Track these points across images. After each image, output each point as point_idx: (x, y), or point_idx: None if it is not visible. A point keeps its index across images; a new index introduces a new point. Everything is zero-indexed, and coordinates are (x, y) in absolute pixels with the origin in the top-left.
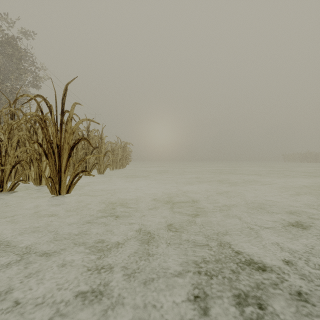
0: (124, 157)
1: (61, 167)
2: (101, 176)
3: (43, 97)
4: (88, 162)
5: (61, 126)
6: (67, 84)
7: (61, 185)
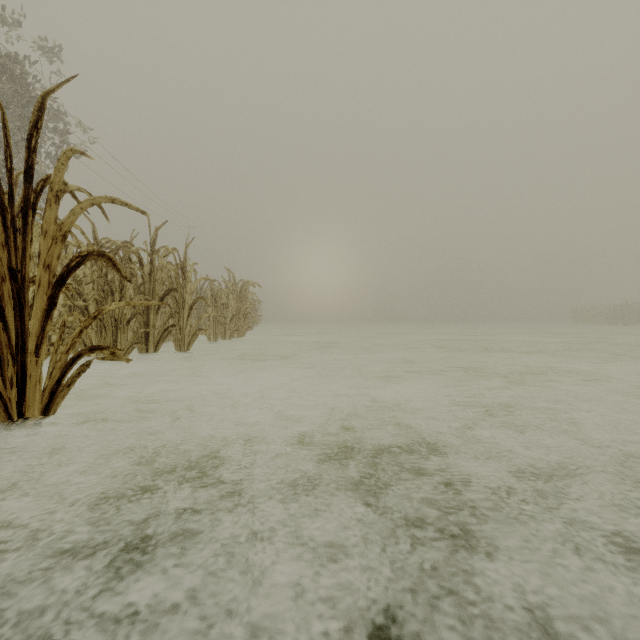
0: (241, 313)
1: (27, 336)
2: (184, 357)
3: None
4: (152, 324)
5: (24, 217)
6: (46, 93)
7: (25, 390)
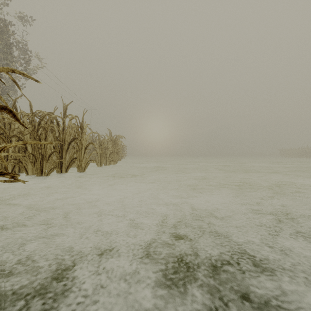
0: (115, 151)
1: None
2: (82, 175)
3: None
4: (64, 157)
5: None
6: None
7: None
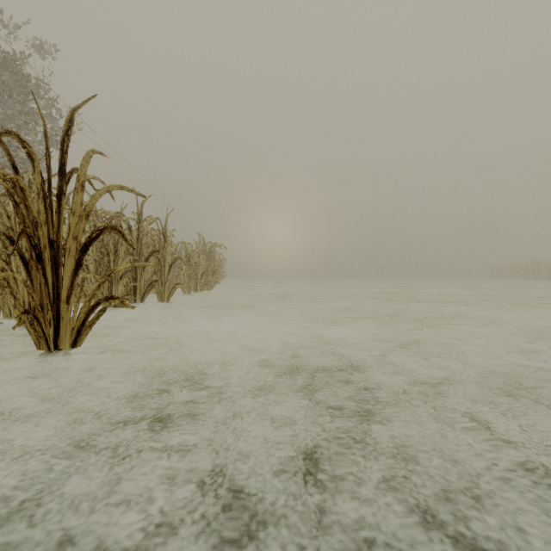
0: (210, 270)
1: (60, 289)
2: (165, 306)
3: (18, 137)
4: (139, 280)
5: (59, 201)
6: (74, 109)
7: (59, 329)
